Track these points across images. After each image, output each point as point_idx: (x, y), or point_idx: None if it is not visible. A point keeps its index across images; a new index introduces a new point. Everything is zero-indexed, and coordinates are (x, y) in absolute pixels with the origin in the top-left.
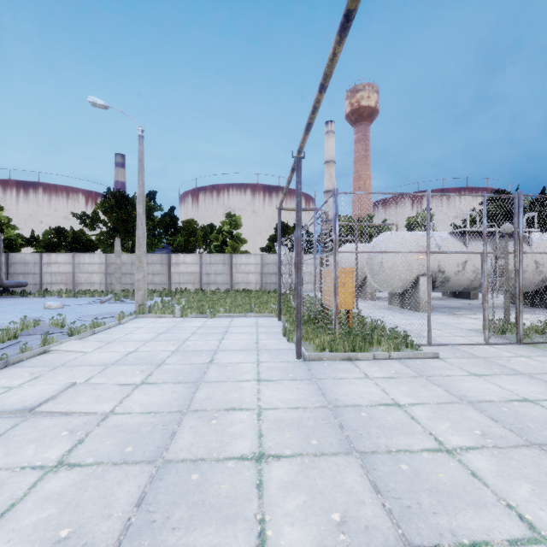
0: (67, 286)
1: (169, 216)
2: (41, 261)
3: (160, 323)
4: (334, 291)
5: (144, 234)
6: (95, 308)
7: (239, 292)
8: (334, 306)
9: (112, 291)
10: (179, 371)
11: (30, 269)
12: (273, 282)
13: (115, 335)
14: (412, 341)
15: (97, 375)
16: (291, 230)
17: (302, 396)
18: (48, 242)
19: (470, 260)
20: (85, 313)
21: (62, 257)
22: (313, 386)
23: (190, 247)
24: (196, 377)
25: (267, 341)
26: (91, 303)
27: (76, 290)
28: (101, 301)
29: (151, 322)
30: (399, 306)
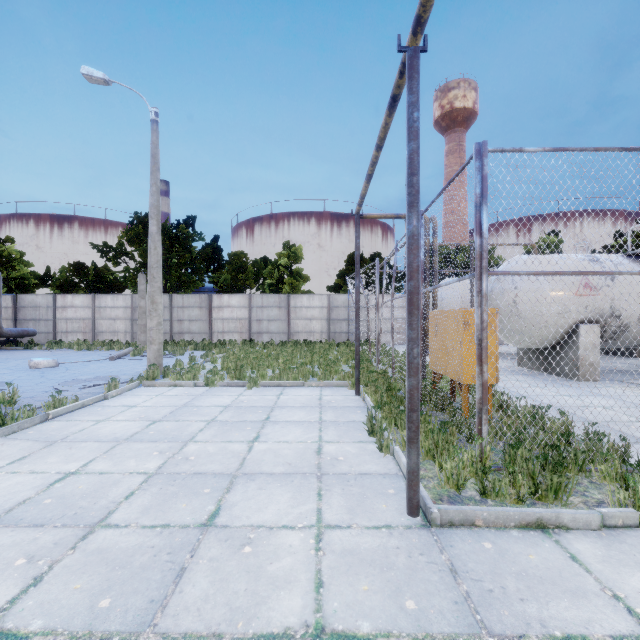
0: (86, 336)
1: (212, 247)
2: (55, 305)
3: (168, 397)
4: (478, 355)
5: (158, 263)
6: (98, 367)
7: (299, 345)
8: (478, 385)
9: (136, 342)
10: (119, 562)
11: (42, 314)
12: (344, 331)
13: (79, 424)
14: None
15: None
16: (368, 262)
17: None
18: (63, 280)
19: None
20: (76, 375)
21: (80, 299)
22: None
23: (238, 286)
24: (147, 600)
25: (338, 447)
26: (97, 360)
27: (96, 340)
28: (111, 357)
29: (156, 395)
30: (538, 369)
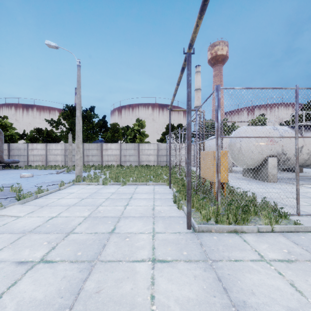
0: (43, 163)
1: (102, 121)
2: (28, 148)
3: (87, 189)
4: (216, 169)
5: (80, 129)
6: (52, 177)
7: (143, 167)
8: (216, 181)
9: (67, 165)
10: (81, 243)
11: (21, 153)
12: (165, 160)
13: (51, 199)
14: (285, 212)
15: (7, 247)
16: (176, 128)
17: (201, 293)
18: (31, 136)
19: (305, 145)
20: (43, 180)
21: (40, 146)
22: (210, 274)
23: (115, 139)
24: (94, 252)
25: (161, 207)
26: (51, 174)
27: (47, 165)
28: (57, 172)
29: (81, 188)
30: (251, 177)
